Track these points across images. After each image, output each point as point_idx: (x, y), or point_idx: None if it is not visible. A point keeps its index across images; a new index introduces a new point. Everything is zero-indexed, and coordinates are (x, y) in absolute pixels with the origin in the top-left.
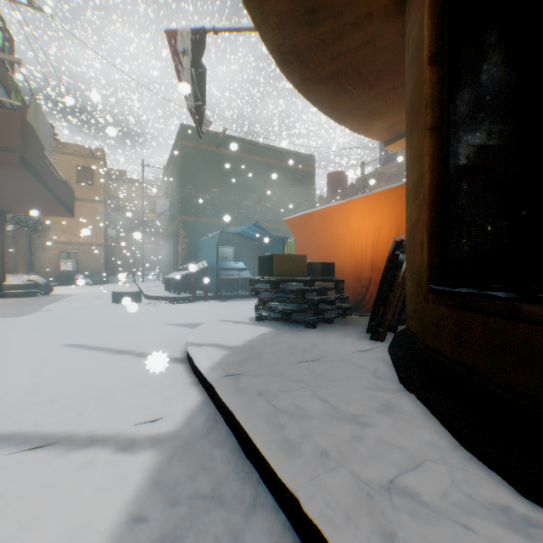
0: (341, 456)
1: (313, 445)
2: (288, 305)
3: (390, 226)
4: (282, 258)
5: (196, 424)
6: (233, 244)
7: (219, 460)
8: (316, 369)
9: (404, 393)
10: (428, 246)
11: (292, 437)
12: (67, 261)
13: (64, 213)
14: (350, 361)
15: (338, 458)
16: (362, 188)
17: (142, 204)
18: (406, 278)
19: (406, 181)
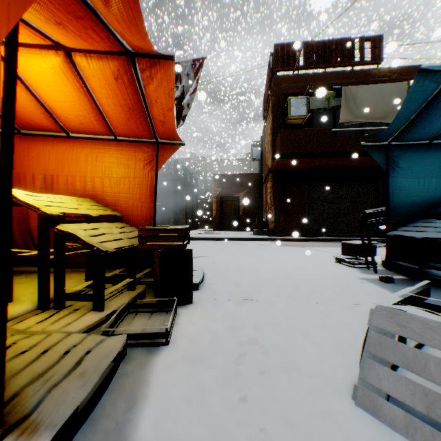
0: None
1: None
2: None
3: None
4: None
5: None
6: None
7: None
8: None
9: None
10: None
11: None
12: None
13: None
14: None
15: None
16: None
17: None
18: None
19: None
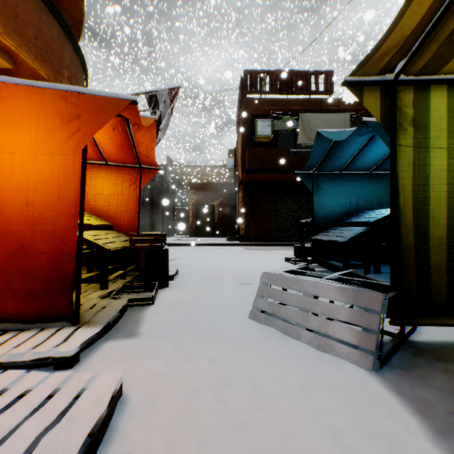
0: None
1: None
2: None
3: None
4: None
5: None
6: None
7: None
8: None
9: None
10: None
11: None
12: None
13: None
14: None
15: None
16: None
17: None
18: None
19: None
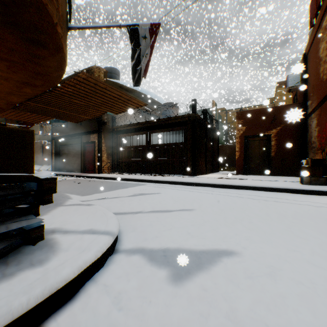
0: None
1: None
2: None
3: None
4: None
5: None
6: None
7: None
8: None
9: None
10: None
11: None
12: None
13: None
14: None
15: None
16: None
17: None
18: None
19: None
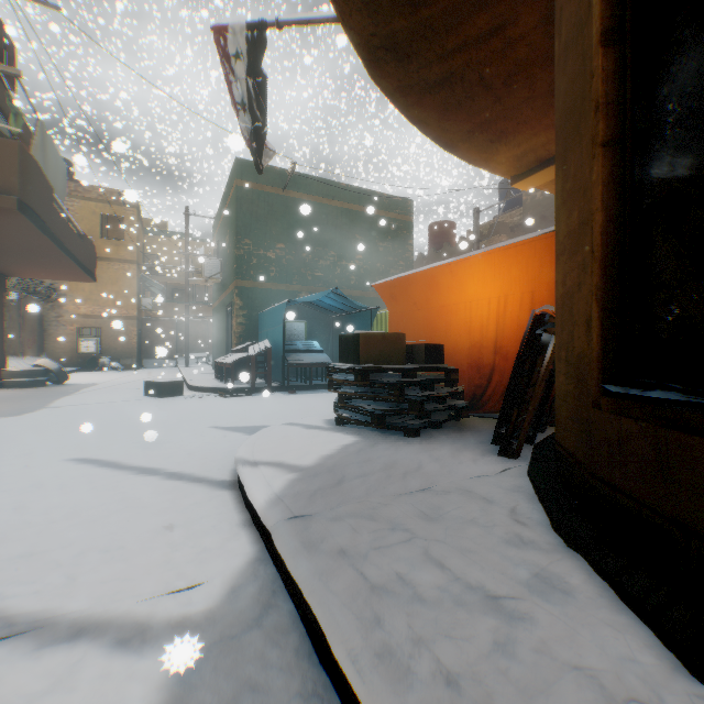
0: (482, 689)
1: (432, 660)
2: (380, 404)
3: (522, 294)
4: (372, 338)
5: (244, 598)
6: (305, 318)
7: (276, 669)
8: (424, 506)
9: (565, 553)
10: (600, 324)
11: (395, 642)
12: (89, 340)
13: (83, 276)
14: (474, 491)
15: (478, 693)
16: (476, 243)
17: (187, 264)
18: (556, 370)
19: (556, 228)
